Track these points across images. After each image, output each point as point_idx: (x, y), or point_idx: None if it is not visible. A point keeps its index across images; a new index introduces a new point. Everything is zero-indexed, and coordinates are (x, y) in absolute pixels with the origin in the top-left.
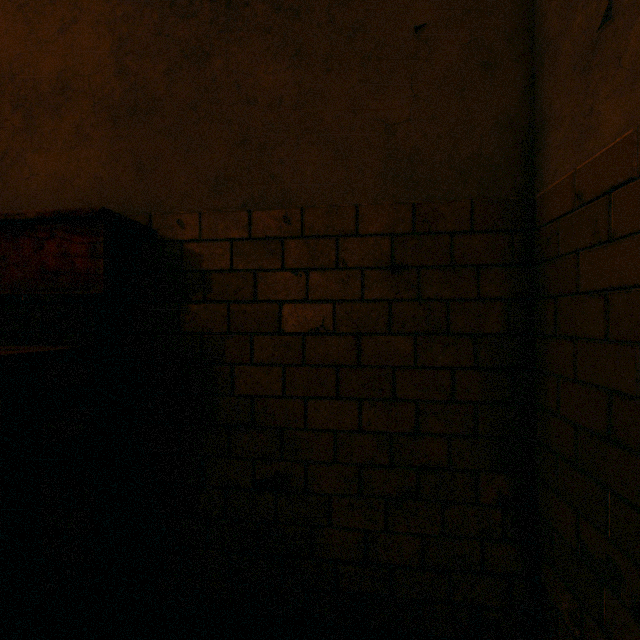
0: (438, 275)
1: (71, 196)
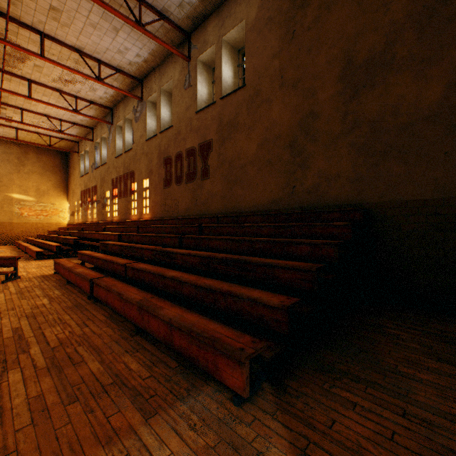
0: (451, 216)
1: (339, 200)
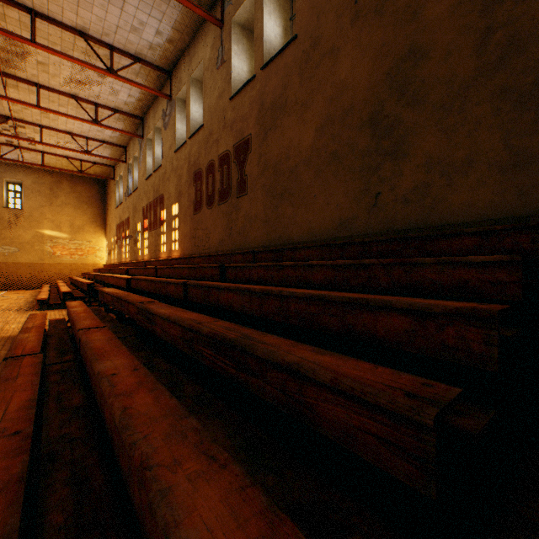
0: None
1: (473, 212)
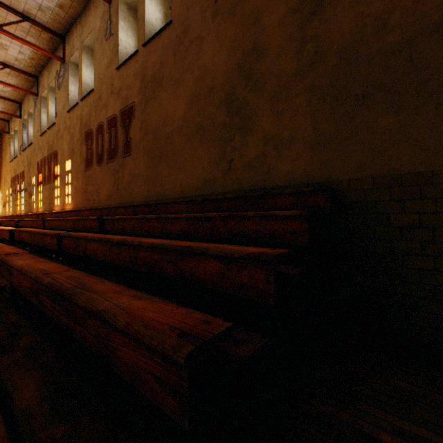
0: None
1: (294, 177)
